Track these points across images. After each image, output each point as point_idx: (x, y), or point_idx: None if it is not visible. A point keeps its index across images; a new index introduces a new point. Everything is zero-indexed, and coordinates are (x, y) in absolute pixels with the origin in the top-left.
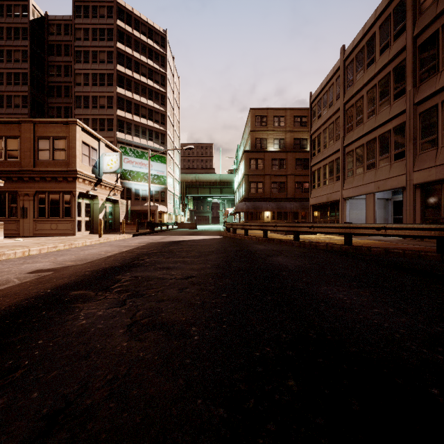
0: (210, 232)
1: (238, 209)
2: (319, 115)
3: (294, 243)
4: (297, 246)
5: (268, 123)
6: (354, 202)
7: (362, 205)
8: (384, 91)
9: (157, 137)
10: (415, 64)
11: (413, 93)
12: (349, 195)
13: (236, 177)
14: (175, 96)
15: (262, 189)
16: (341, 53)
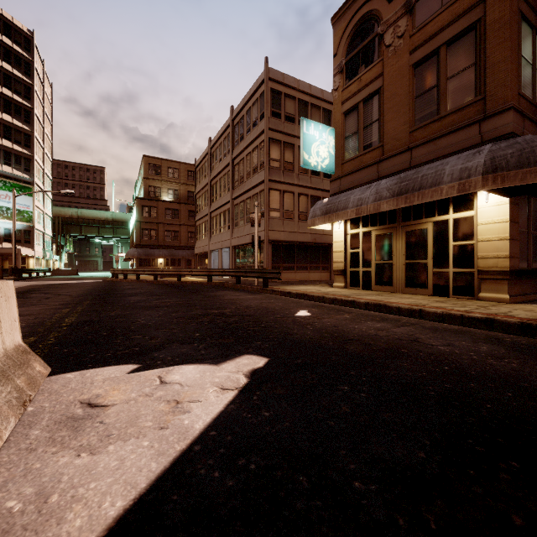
0: (94, 278)
1: (129, 256)
2: (200, 181)
3: (154, 282)
4: (152, 283)
5: (162, 172)
6: (217, 253)
7: (223, 256)
8: (225, 183)
9: (19, 161)
10: (233, 175)
11: (232, 192)
12: (212, 249)
13: (131, 219)
14: (46, 109)
15: (156, 236)
16: (209, 142)
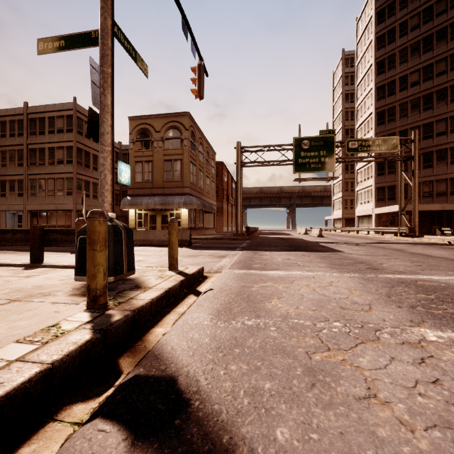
0: None
1: None
2: None
3: None
4: None
5: None
6: None
7: None
8: (12, 158)
9: None
10: (28, 156)
11: (27, 169)
12: None
13: None
14: None
15: None
16: None
